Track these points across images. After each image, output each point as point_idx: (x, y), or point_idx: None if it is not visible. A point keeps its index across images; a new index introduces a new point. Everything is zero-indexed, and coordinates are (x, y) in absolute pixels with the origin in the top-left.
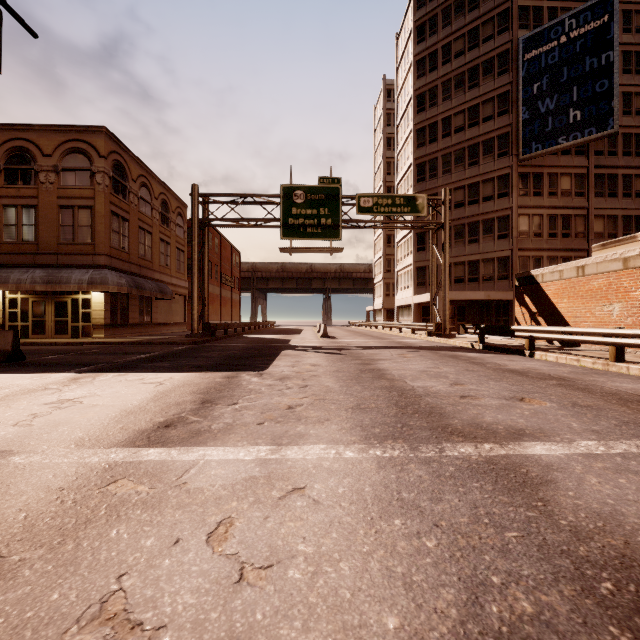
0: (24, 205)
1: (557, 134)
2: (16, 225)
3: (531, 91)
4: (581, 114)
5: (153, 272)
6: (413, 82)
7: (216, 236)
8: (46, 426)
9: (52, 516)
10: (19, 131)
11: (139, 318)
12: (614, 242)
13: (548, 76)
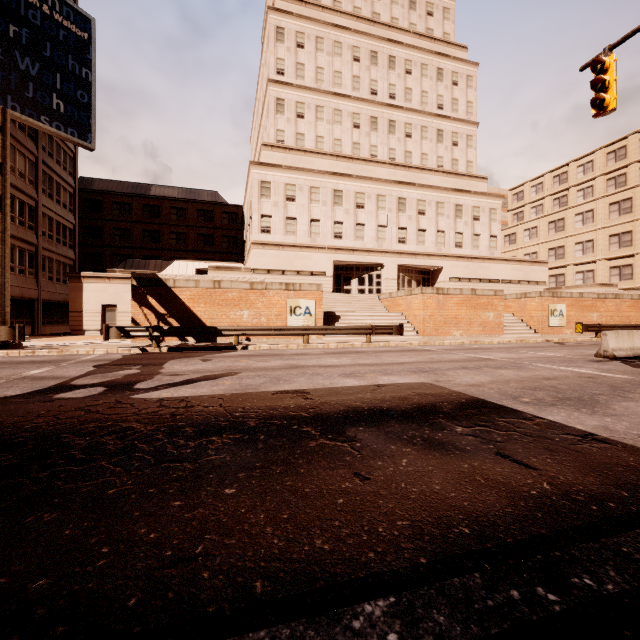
0: None
1: (40, 109)
2: None
3: (7, 28)
4: (65, 108)
5: None
6: None
7: None
8: None
9: None
10: None
11: None
12: (226, 268)
13: (29, 32)
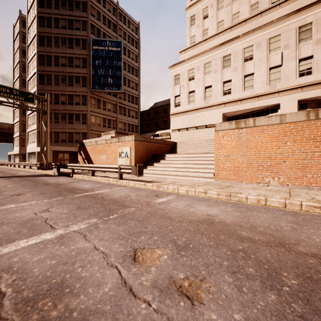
0: None
1: (104, 85)
2: None
3: (95, 63)
4: (112, 81)
5: None
6: (37, 26)
7: None
8: None
9: None
10: None
11: None
12: (107, 133)
13: (101, 60)
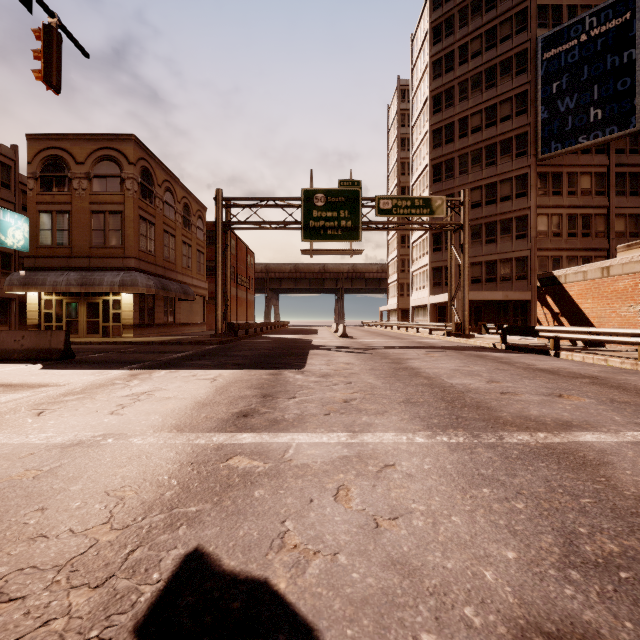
0: (58, 211)
1: (577, 133)
2: (51, 230)
3: (550, 90)
4: (602, 113)
5: (176, 274)
6: (429, 83)
7: (232, 238)
8: (139, 415)
9: (198, 482)
10: (54, 140)
11: (164, 318)
12: (639, 243)
13: (568, 75)
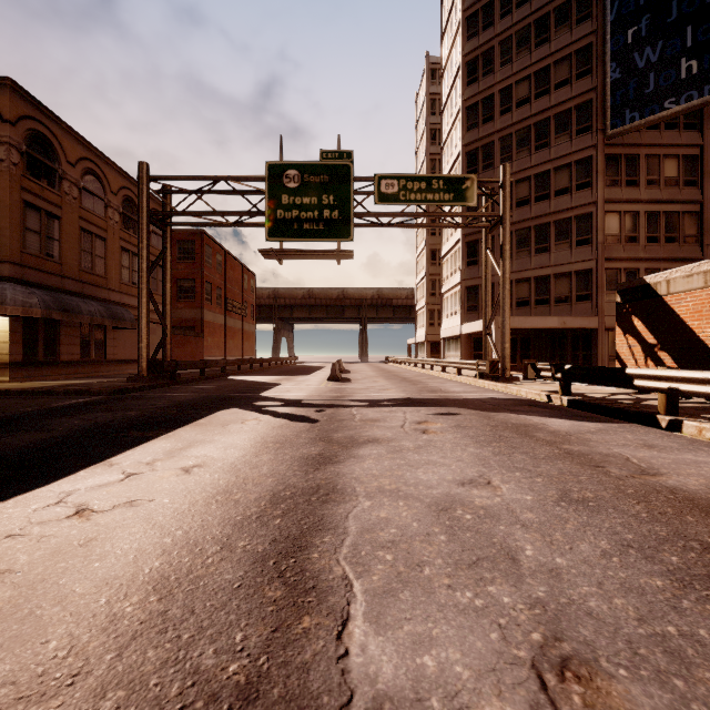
0: None
1: (662, 96)
2: None
3: (624, 40)
4: (698, 64)
5: (108, 291)
6: (462, 45)
7: (219, 252)
8: None
9: None
10: None
11: (82, 353)
12: None
13: (649, 16)
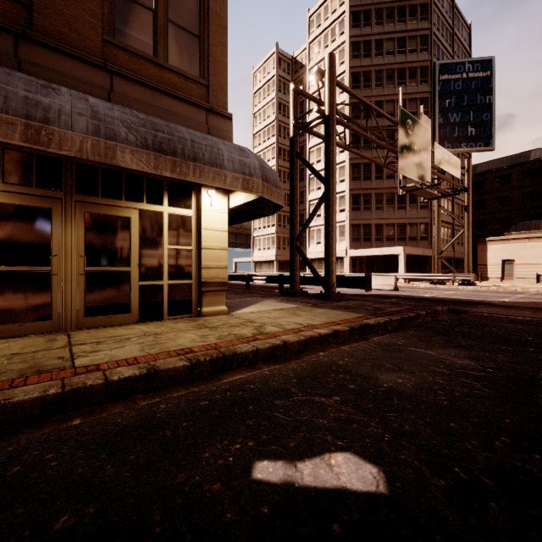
0: None
1: (461, 140)
2: None
3: (444, 104)
4: (475, 131)
5: None
6: (349, 59)
7: None
8: None
9: None
10: None
11: None
12: None
13: (455, 97)
